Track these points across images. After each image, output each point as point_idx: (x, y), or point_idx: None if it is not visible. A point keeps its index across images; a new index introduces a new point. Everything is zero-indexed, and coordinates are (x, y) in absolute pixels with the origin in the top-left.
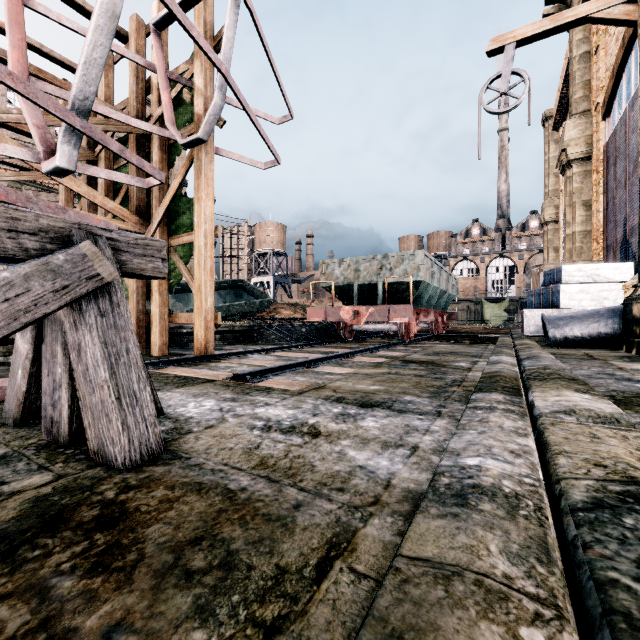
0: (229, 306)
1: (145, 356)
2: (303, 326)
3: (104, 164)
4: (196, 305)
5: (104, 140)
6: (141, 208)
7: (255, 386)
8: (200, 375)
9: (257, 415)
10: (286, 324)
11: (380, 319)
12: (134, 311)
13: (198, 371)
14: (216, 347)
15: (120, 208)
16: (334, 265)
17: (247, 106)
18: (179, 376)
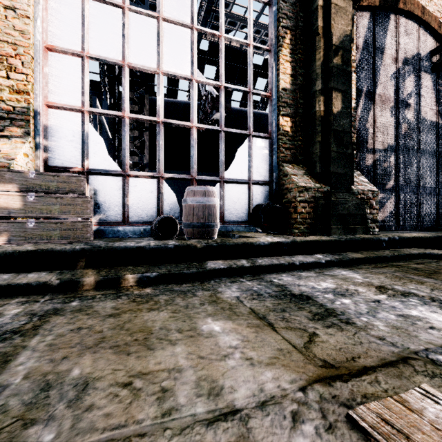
0: None
1: None
2: None
3: None
4: None
5: None
6: None
7: None
8: None
9: None
10: None
11: None
12: None
13: None
14: None
15: None
16: None
17: None
18: None
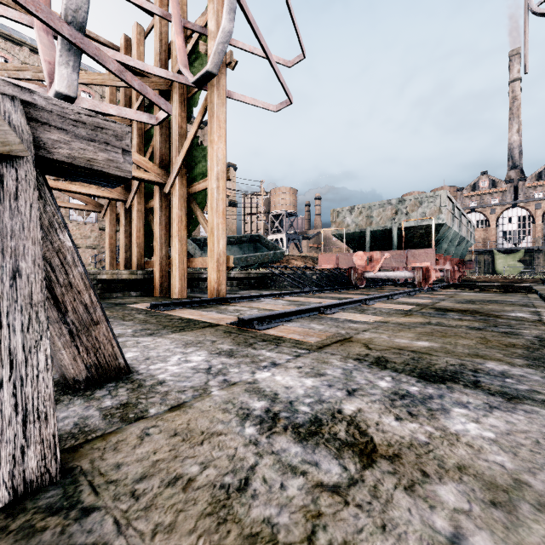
0: (247, 257)
1: (166, 298)
2: (314, 274)
3: (136, 127)
4: (209, 248)
5: (99, 56)
6: (164, 161)
7: (261, 334)
8: (205, 318)
9: (257, 385)
10: (297, 272)
11: (396, 265)
12: (158, 256)
13: (205, 314)
14: (232, 292)
15: (144, 160)
16: (345, 213)
17: (256, 28)
18: (183, 318)
